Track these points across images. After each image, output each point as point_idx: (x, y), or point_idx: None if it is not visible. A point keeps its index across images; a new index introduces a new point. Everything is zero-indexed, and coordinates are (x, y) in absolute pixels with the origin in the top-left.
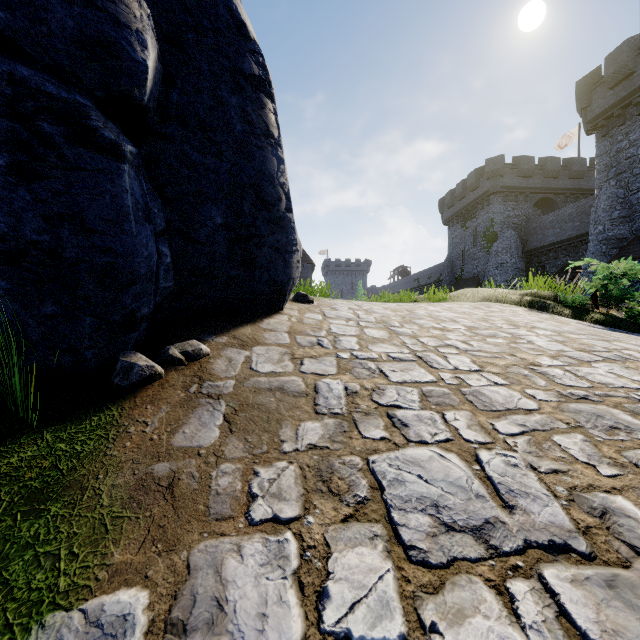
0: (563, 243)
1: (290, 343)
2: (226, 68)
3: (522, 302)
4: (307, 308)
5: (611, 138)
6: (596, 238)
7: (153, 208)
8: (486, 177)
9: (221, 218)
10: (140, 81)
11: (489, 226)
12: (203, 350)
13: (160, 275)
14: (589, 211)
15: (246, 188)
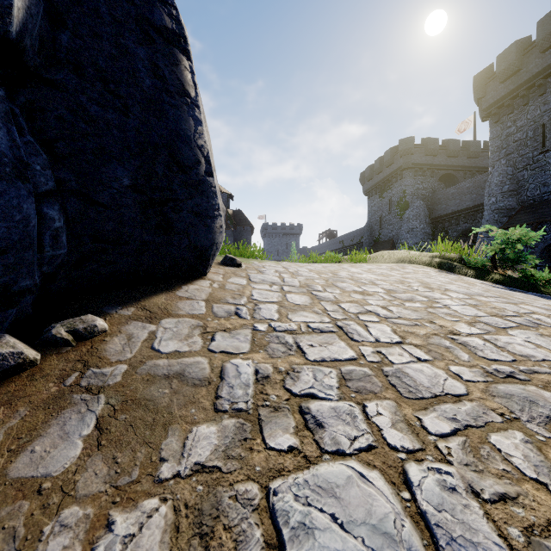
0: (462, 212)
1: (205, 313)
2: (131, 15)
3: (432, 263)
4: (233, 272)
5: (502, 124)
6: (490, 208)
7: (33, 164)
8: (399, 155)
9: (129, 179)
10: (2, 7)
11: (402, 196)
12: (98, 327)
13: (45, 242)
14: (484, 185)
15: (158, 148)
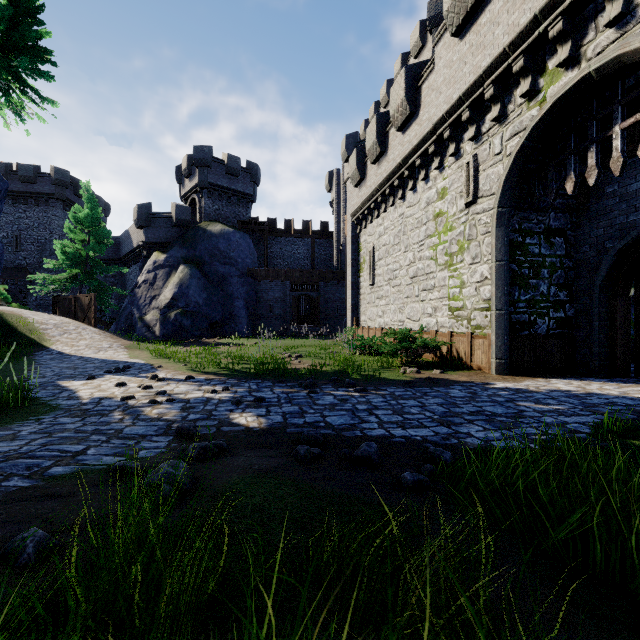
0: None
1: None
2: None
3: None
4: None
5: None
6: None
7: None
8: None
9: None
10: None
11: None
12: None
13: None
14: None
15: None
